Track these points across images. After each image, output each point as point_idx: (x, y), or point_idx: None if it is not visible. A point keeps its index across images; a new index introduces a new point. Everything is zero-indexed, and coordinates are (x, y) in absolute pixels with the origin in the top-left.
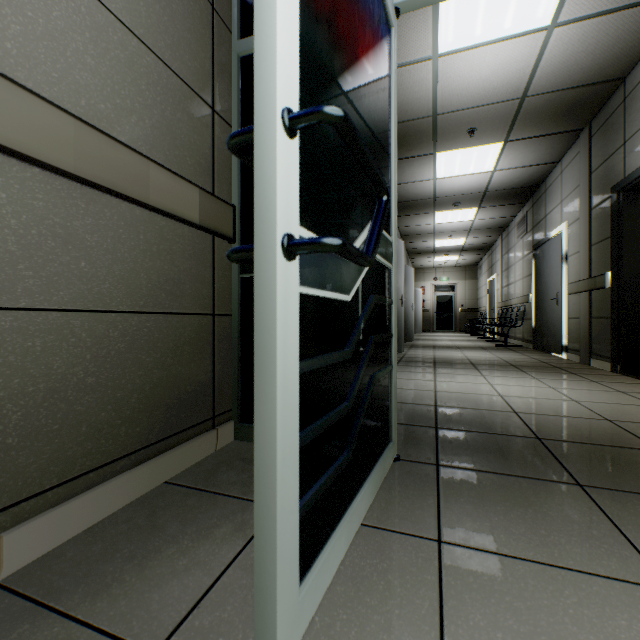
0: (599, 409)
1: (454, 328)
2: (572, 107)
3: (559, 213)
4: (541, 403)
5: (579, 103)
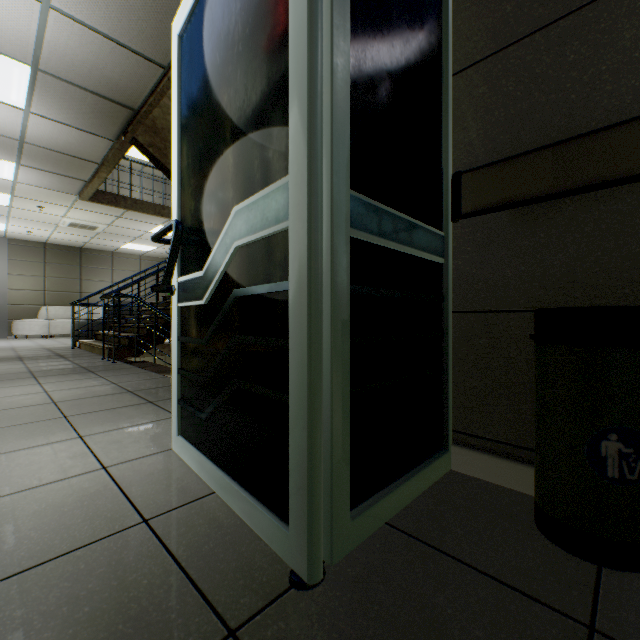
0: None
1: None
2: None
3: None
4: None
5: None
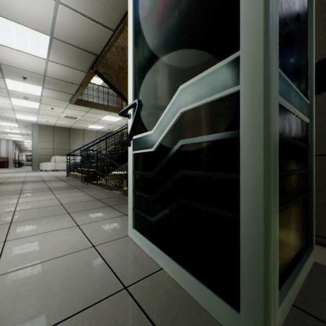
0: None
1: None
2: None
3: None
4: None
5: None
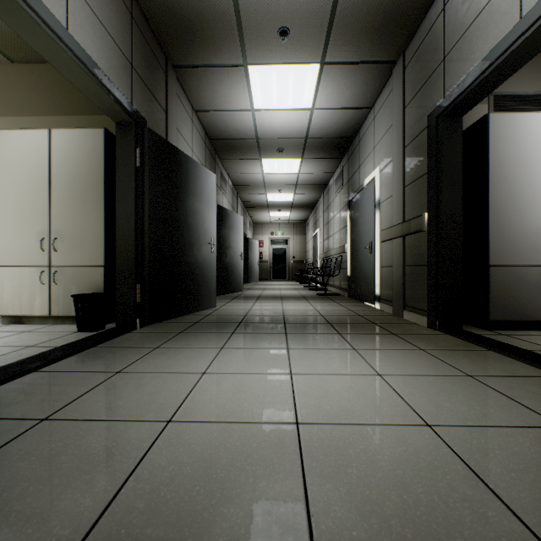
0: (493, 469)
1: (288, 277)
2: (390, 19)
3: (372, 160)
4: (375, 454)
5: (397, 13)
